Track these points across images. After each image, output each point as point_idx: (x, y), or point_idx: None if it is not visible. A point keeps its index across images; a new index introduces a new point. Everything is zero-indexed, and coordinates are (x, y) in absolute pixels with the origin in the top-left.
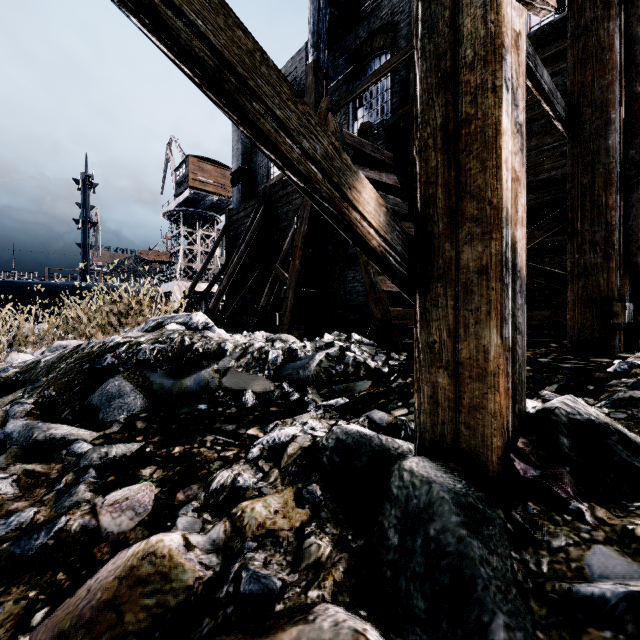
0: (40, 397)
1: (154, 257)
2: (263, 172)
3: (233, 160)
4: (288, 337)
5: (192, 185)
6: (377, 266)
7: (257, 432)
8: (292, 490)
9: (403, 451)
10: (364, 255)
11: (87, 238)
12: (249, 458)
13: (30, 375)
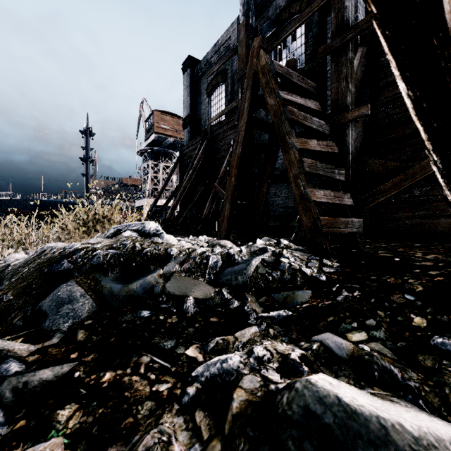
0: None
1: (131, 182)
2: (205, 117)
3: (184, 110)
4: (226, 242)
5: (156, 131)
6: (429, 131)
7: (196, 353)
8: None
9: None
10: (411, 104)
11: (88, 170)
12: (184, 404)
13: None
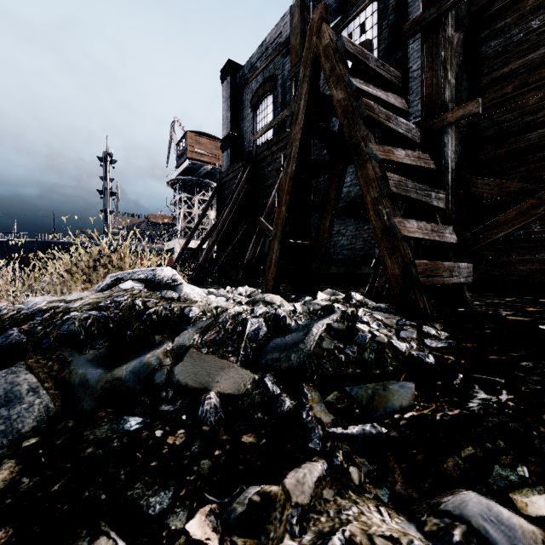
0: None
1: (160, 220)
2: (250, 136)
3: (223, 128)
4: (273, 298)
5: (190, 156)
6: None
7: (207, 530)
8: None
9: None
10: None
11: (108, 205)
12: None
13: None
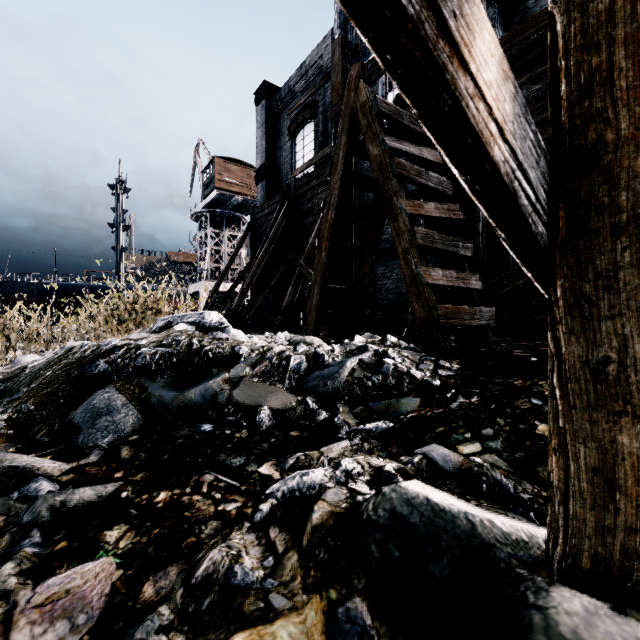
0: (15, 412)
1: (183, 258)
2: (287, 167)
3: (257, 157)
4: (313, 339)
5: (218, 186)
6: (488, 210)
7: (271, 470)
8: (320, 605)
9: (515, 549)
10: (466, 186)
11: (120, 241)
12: (256, 521)
13: (12, 384)
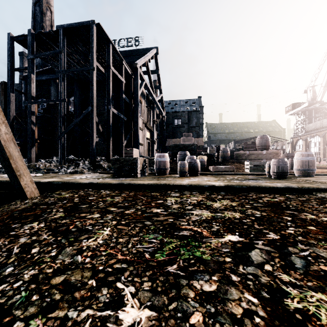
0: None
1: None
2: None
3: None
4: None
5: None
6: None
7: None
8: None
9: None
10: None
11: None
12: None
13: None
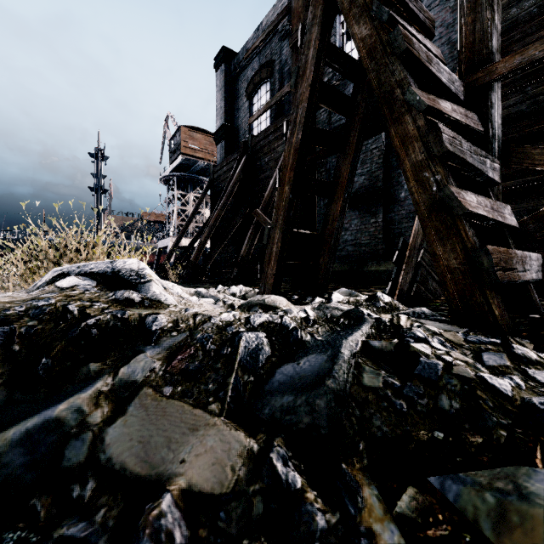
0: None
1: (154, 218)
2: (245, 127)
3: (217, 119)
4: (276, 300)
5: (184, 152)
6: None
7: None
8: None
9: None
10: None
11: (99, 203)
12: None
13: None
